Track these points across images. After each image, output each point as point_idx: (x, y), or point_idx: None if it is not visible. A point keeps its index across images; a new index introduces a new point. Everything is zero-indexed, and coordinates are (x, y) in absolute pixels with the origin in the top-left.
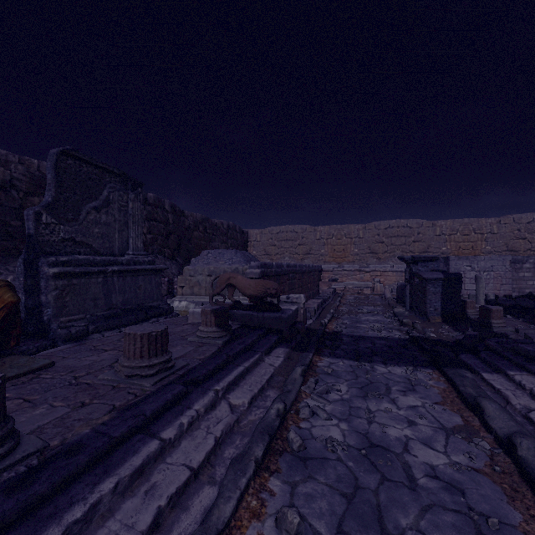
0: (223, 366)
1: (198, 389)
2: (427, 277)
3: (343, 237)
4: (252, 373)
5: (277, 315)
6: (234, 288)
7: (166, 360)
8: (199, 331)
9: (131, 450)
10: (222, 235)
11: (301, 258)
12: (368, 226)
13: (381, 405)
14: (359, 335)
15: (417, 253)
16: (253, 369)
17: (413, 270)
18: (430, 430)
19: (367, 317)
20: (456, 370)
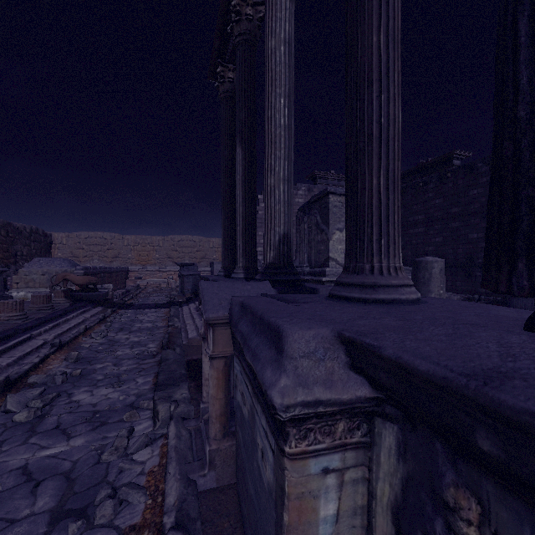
0: (75, 309)
1: (70, 313)
2: (184, 274)
3: (147, 245)
4: (88, 312)
5: (97, 293)
6: (68, 281)
7: (53, 305)
8: (54, 301)
9: (60, 319)
10: (25, 238)
11: (110, 261)
12: (166, 238)
13: (141, 315)
14: (145, 304)
15: (199, 259)
16: (89, 311)
17: (181, 270)
18: (153, 317)
19: (154, 298)
20: (174, 306)
